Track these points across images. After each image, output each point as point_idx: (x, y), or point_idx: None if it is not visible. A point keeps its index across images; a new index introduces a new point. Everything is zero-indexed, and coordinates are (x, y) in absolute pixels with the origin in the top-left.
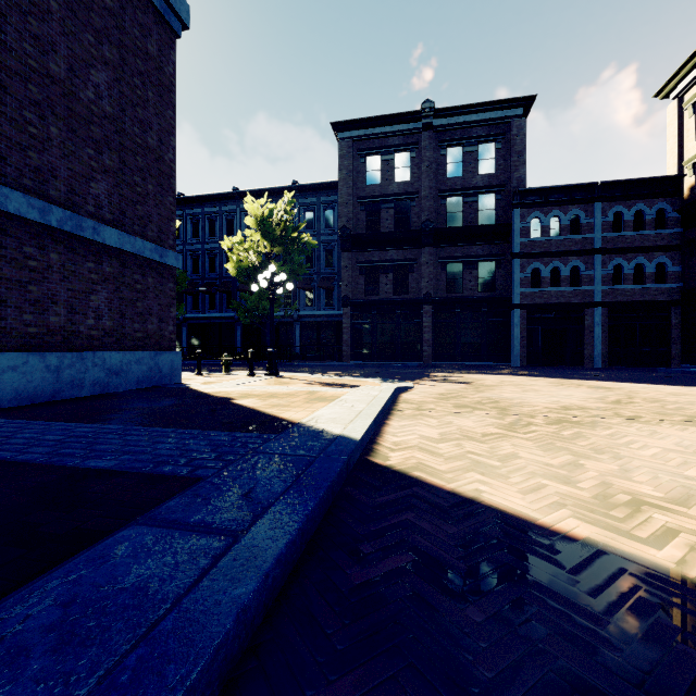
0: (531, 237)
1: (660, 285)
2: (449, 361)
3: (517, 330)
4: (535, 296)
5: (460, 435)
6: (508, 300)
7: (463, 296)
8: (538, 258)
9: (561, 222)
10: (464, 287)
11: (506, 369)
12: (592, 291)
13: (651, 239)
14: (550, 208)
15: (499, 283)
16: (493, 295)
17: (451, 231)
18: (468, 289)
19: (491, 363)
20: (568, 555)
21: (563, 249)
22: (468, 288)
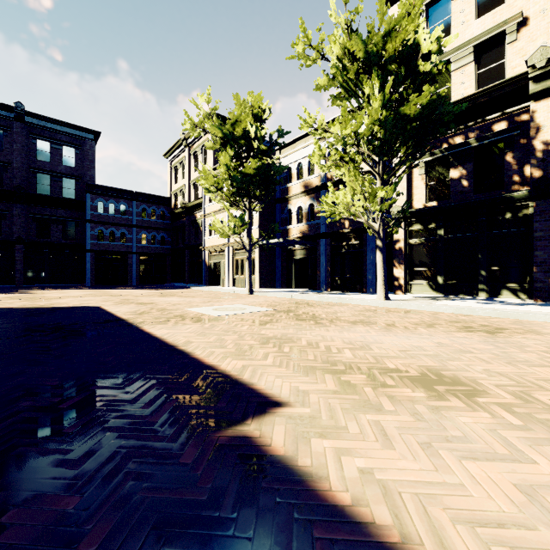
0: (98, 212)
1: (163, 246)
2: (39, 284)
3: (89, 264)
4: (101, 246)
5: (2, 303)
6: (84, 247)
7: (51, 241)
8: (103, 224)
9: (116, 207)
10: (52, 235)
11: (78, 287)
12: (132, 246)
13: (159, 224)
14: (110, 198)
15: (78, 235)
16: (73, 242)
17: (41, 197)
18: (55, 237)
19: (72, 285)
20: (7, 308)
21: (117, 222)
22: (55, 236)
